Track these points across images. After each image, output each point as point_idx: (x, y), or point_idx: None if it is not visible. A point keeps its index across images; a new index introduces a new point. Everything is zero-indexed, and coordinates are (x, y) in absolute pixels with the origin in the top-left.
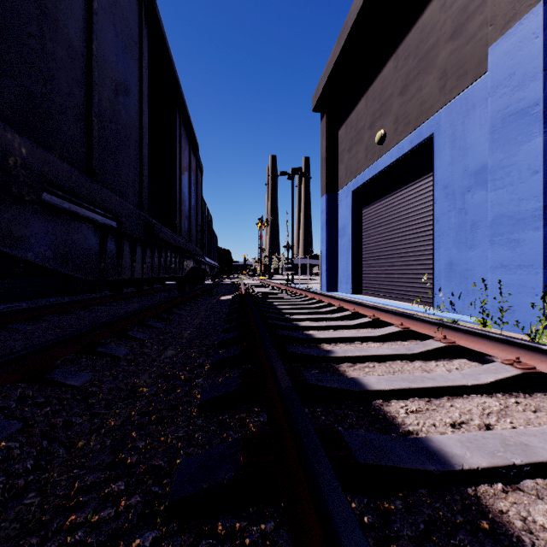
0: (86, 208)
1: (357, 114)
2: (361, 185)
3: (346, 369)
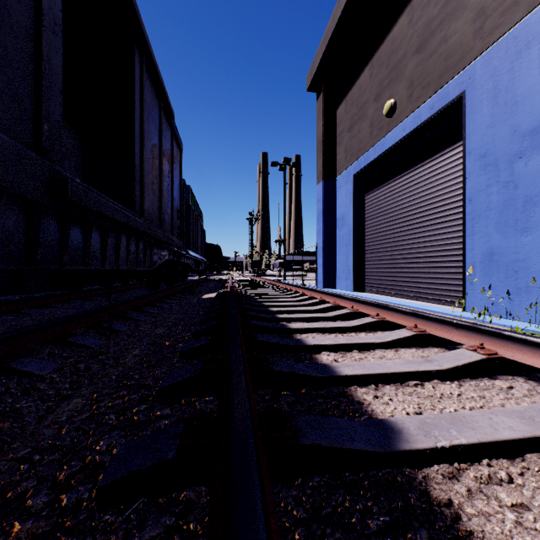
0: None
1: (360, 88)
2: (365, 166)
3: (451, 495)
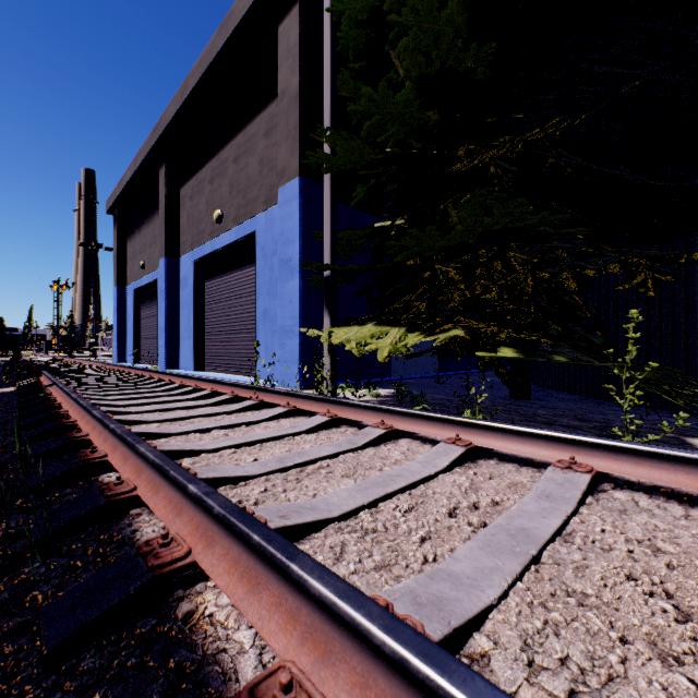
0: None
1: (136, 239)
2: (137, 289)
3: None
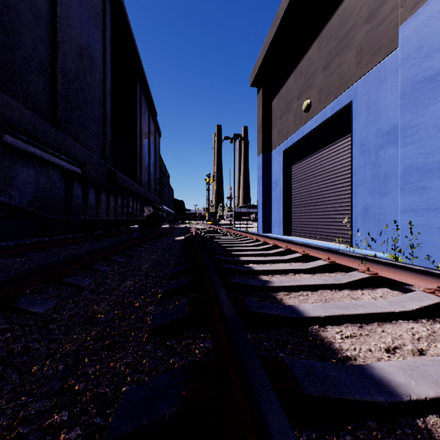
0: (51, 153)
1: (287, 88)
2: (291, 145)
3: (283, 297)
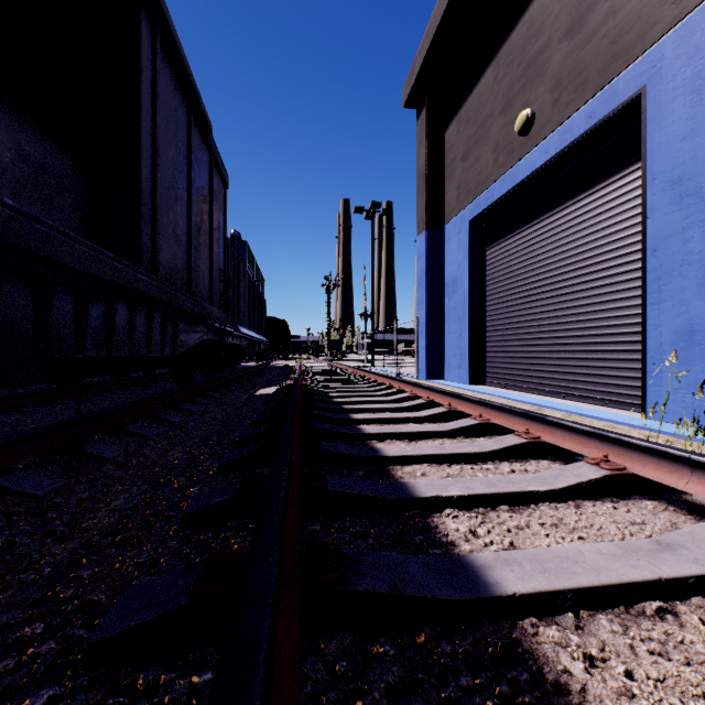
0: None
1: (479, 97)
2: (487, 208)
3: None
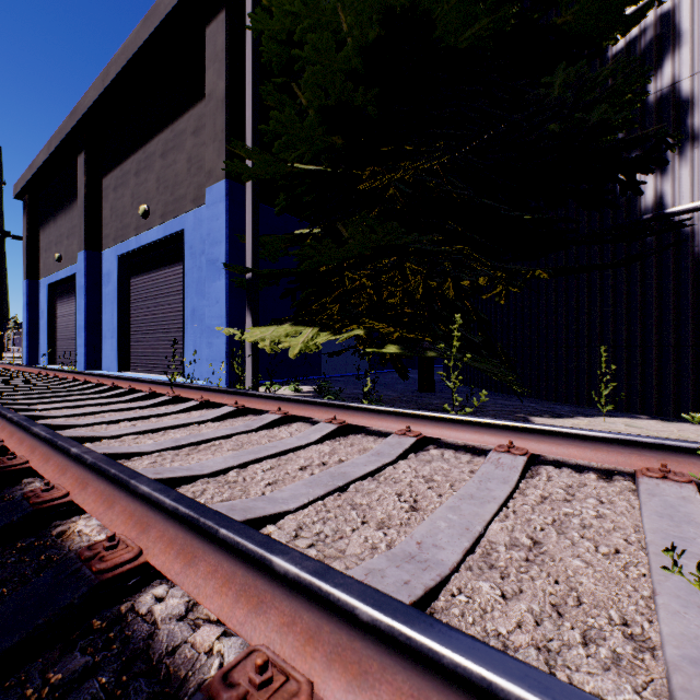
0: None
1: (50, 228)
2: (52, 283)
3: None
